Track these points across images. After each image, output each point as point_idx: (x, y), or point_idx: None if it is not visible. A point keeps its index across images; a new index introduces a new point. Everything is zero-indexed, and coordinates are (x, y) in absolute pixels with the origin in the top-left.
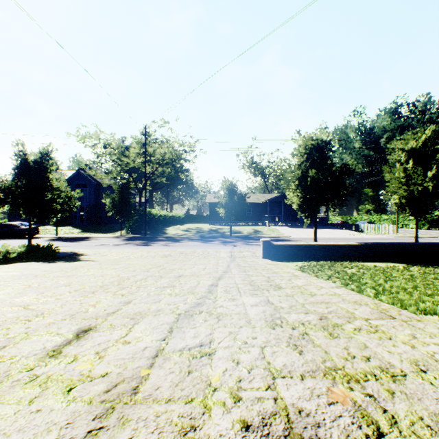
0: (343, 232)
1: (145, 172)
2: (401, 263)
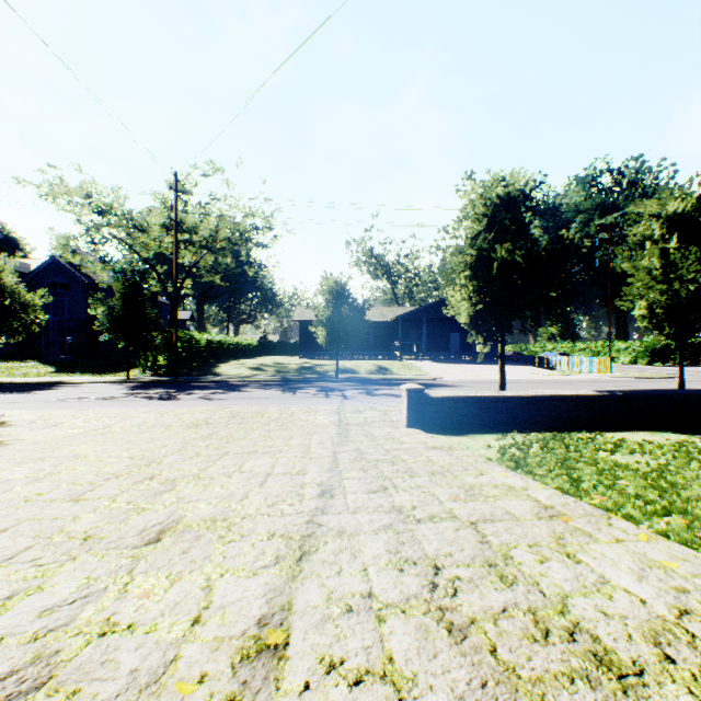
0: (526, 369)
1: (177, 259)
2: (688, 433)
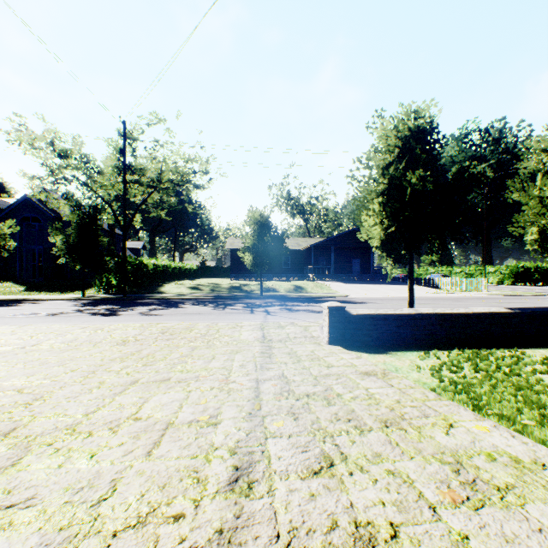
0: (417, 288)
1: (125, 195)
2: None
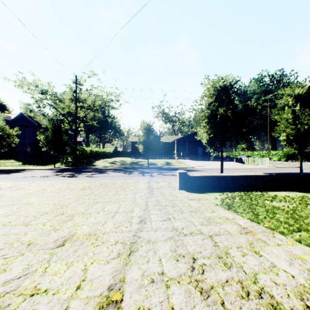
0: (232, 163)
1: (76, 114)
2: (305, 192)
